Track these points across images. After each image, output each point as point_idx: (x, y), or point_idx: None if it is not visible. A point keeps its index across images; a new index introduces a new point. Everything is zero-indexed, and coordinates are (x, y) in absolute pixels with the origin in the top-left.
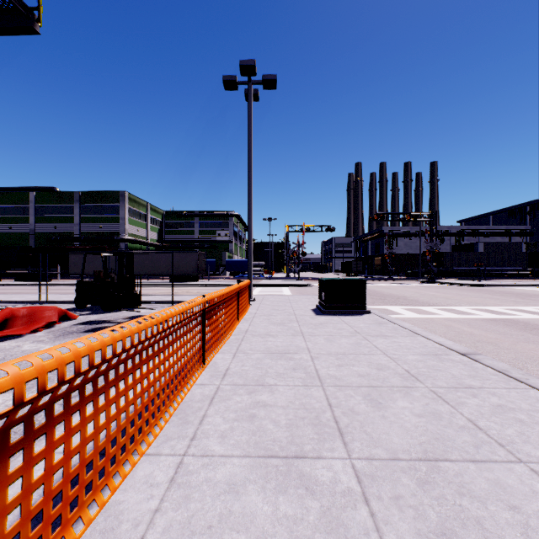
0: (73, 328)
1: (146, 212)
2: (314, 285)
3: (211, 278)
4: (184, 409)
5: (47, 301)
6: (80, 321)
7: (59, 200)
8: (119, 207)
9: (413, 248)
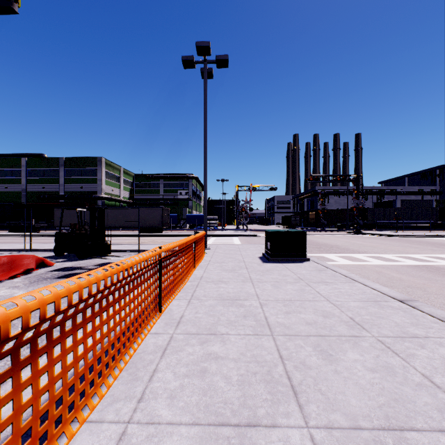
0: (48, 274)
1: (119, 175)
2: (260, 236)
3: (174, 229)
4: (136, 362)
5: (31, 250)
6: (56, 267)
7: (47, 164)
8: (96, 170)
9: (342, 205)
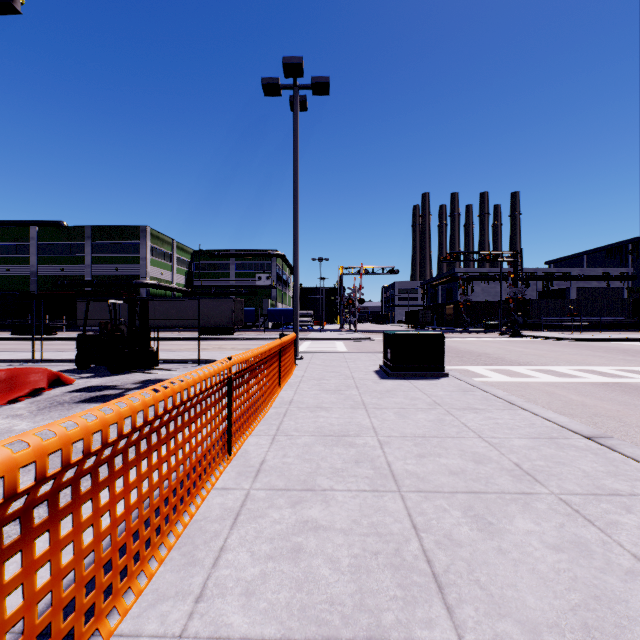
0: (66, 396)
1: (171, 251)
2: (374, 340)
3: (250, 330)
4: (193, 536)
5: (42, 360)
6: (77, 386)
7: (66, 236)
8: (138, 245)
9: (493, 295)
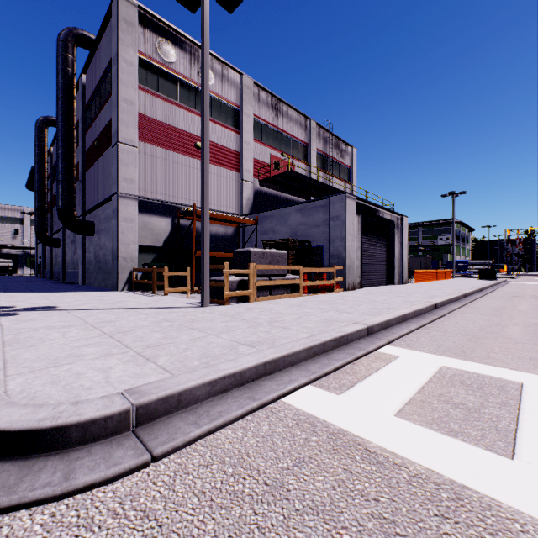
0: None
1: None
2: (516, 278)
3: None
4: (434, 281)
5: None
6: None
7: None
8: None
9: None
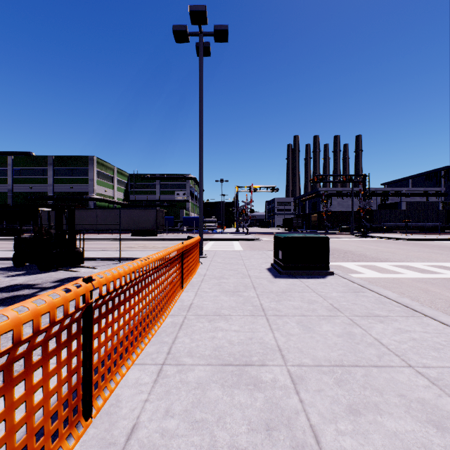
0: None
1: (113, 175)
2: (262, 240)
3: (169, 232)
4: None
5: None
6: None
7: (34, 163)
8: (88, 170)
9: (345, 207)
